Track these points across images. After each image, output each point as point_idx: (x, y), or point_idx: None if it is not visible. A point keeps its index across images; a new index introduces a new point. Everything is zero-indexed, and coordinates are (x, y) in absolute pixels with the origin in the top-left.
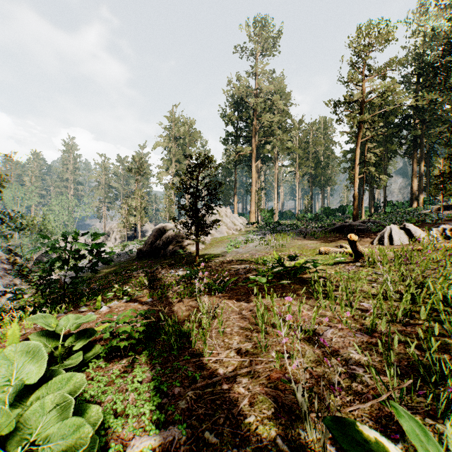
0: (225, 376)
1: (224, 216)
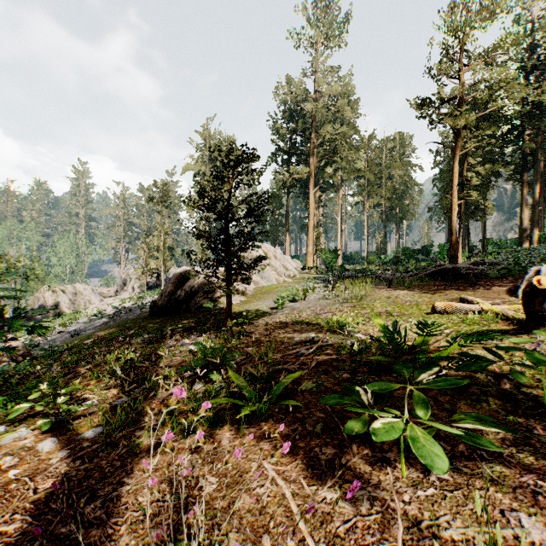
0: None
1: (273, 258)
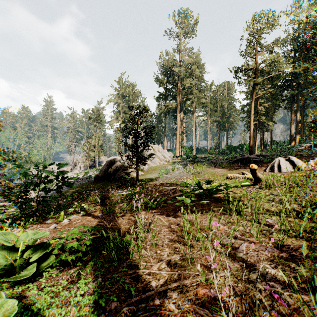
0: (157, 291)
1: (157, 151)
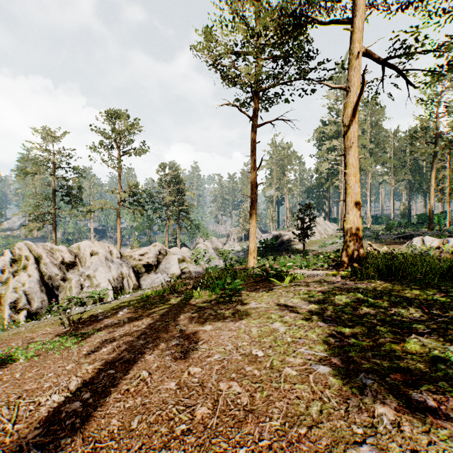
0: None
1: (318, 225)
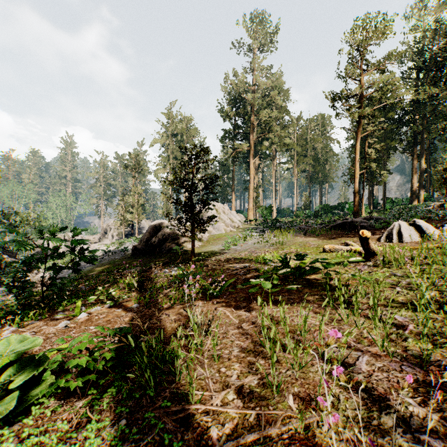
0: None
1: (222, 213)
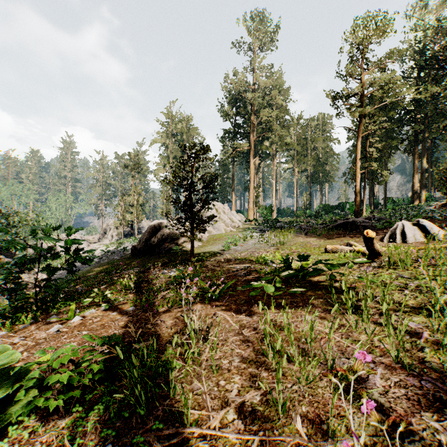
0: None
1: (222, 213)
